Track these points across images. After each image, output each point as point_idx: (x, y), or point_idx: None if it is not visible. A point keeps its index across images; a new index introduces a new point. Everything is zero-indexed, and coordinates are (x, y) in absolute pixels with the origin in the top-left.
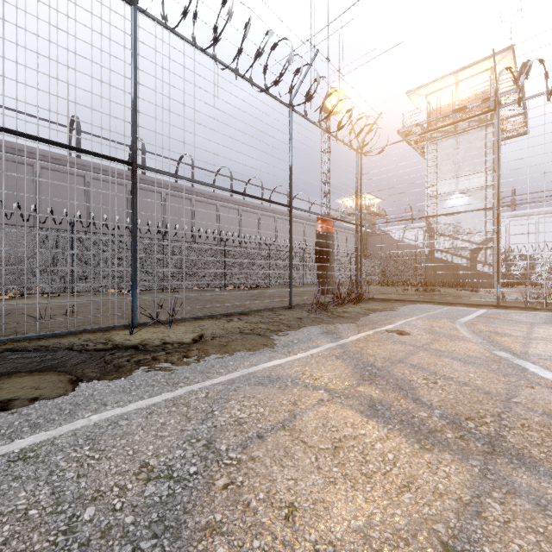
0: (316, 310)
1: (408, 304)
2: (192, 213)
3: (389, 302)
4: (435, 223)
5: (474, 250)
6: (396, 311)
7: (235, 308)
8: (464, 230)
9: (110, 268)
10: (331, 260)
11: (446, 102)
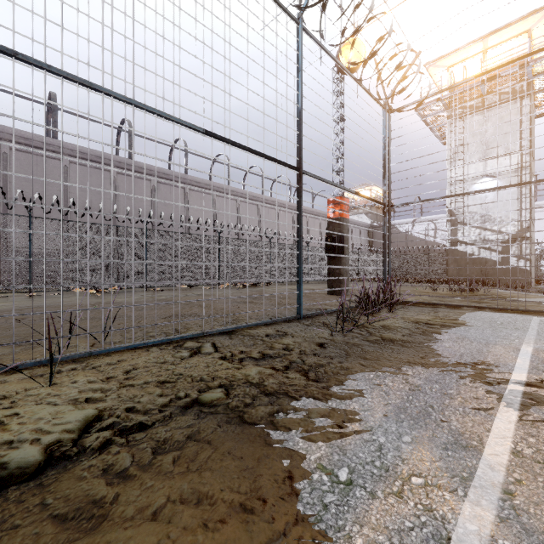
0: (344, 328)
1: (465, 312)
2: (186, 203)
3: (432, 307)
4: (458, 212)
5: (507, 242)
6: (468, 328)
7: (218, 318)
8: (494, 219)
9: None
10: (345, 252)
11: (469, 75)
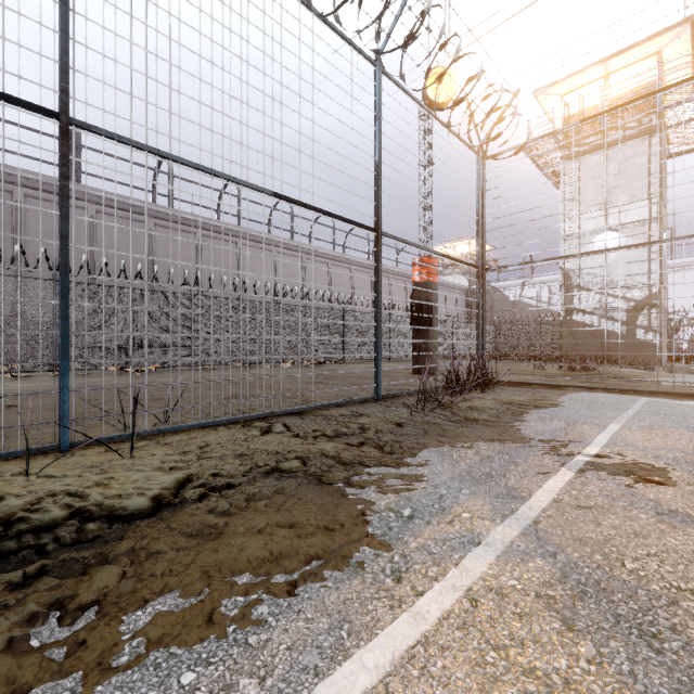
0: (425, 408)
1: (567, 393)
2: (239, 261)
3: (532, 388)
4: (574, 273)
5: (632, 310)
6: (563, 408)
7: (285, 399)
8: (617, 283)
9: (4, 330)
10: (434, 323)
11: (588, 105)
